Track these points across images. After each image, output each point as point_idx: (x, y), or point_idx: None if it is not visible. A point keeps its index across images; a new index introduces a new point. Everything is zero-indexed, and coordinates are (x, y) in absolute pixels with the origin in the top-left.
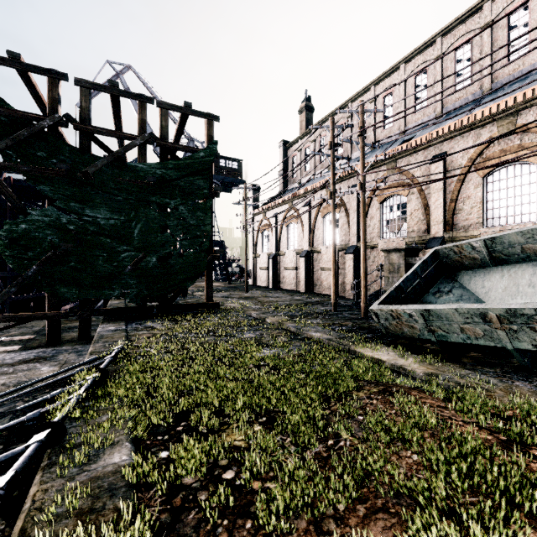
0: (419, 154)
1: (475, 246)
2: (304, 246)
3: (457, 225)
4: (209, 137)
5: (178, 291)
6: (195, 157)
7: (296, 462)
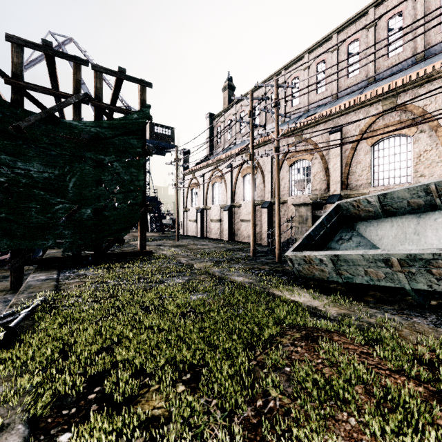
0: (321, 126)
1: (370, 200)
2: (227, 201)
3: (351, 184)
4: (142, 101)
5: (112, 241)
6: (128, 118)
7: (223, 439)
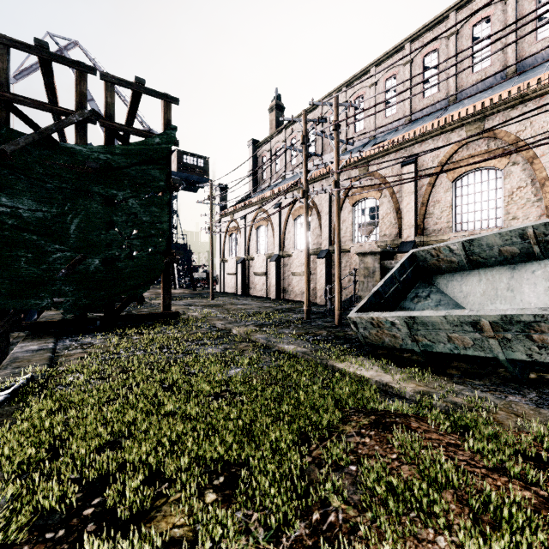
0: (391, 157)
1: (453, 248)
2: (274, 250)
3: (428, 229)
4: (166, 121)
5: (127, 299)
6: (148, 143)
7: None
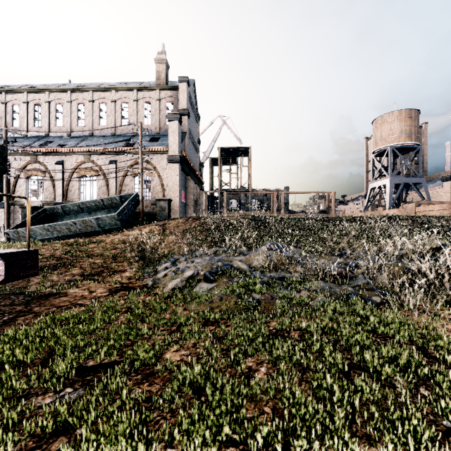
0: (51, 157)
1: (59, 208)
2: None
3: (69, 197)
4: None
5: None
6: None
7: None
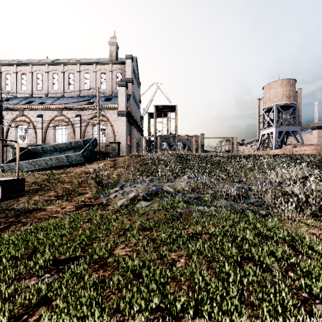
0: (33, 112)
1: (39, 148)
2: None
3: (47, 141)
4: None
5: None
6: None
7: None
